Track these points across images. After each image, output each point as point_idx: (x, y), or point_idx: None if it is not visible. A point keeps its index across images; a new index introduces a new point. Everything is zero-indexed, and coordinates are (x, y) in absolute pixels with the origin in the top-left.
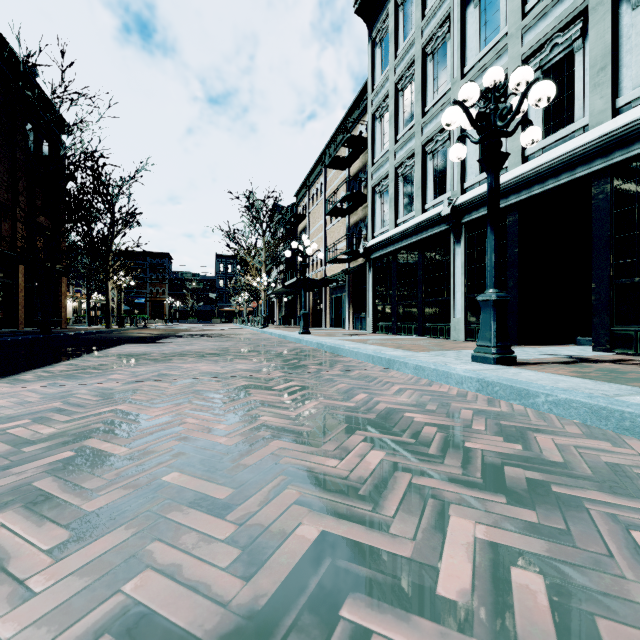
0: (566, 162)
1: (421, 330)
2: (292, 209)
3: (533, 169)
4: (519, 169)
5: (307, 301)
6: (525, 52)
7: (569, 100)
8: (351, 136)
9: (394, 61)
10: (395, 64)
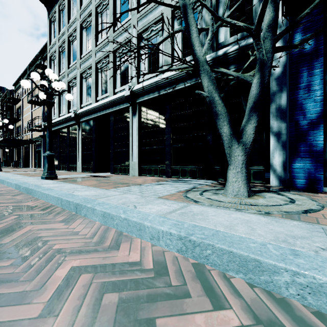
0: (104, 106)
1: (68, 168)
2: (9, 93)
3: (96, 106)
4: (94, 105)
5: (21, 152)
6: (96, 60)
7: (107, 84)
8: (40, 63)
9: (58, 36)
10: (58, 37)
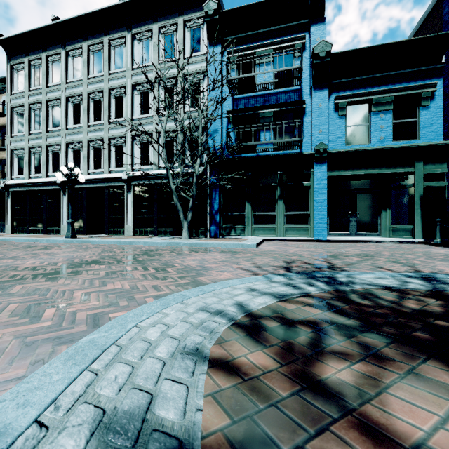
0: (99, 180)
1: (46, 231)
2: None
3: (90, 179)
4: (86, 177)
5: None
6: (88, 138)
7: (100, 161)
8: None
9: (28, 91)
10: (29, 94)
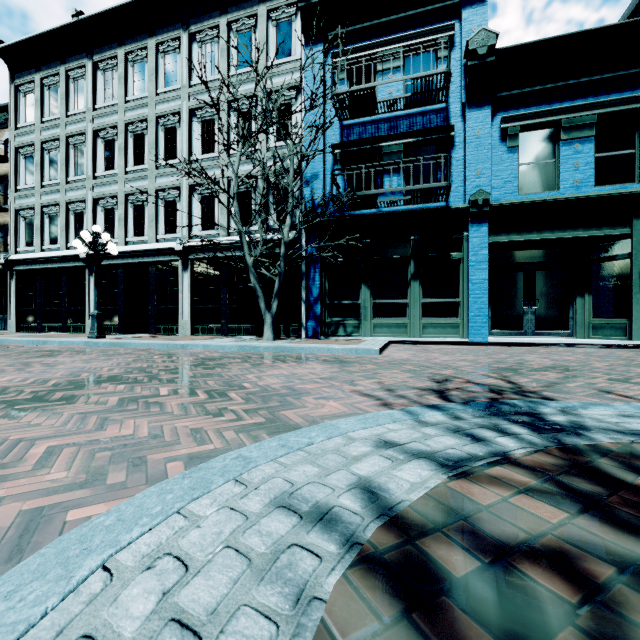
0: (141, 253)
1: (65, 329)
2: None
3: (128, 251)
4: (123, 248)
5: None
6: (126, 191)
7: (144, 225)
8: None
9: (40, 124)
10: (41, 127)
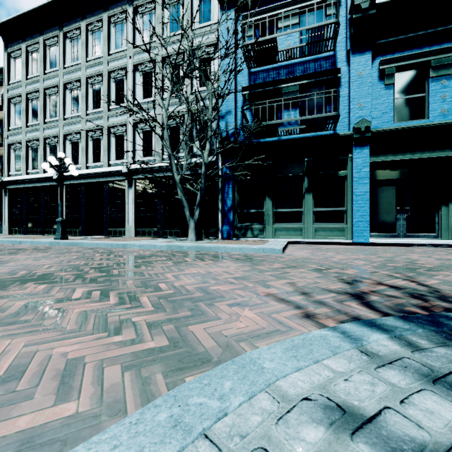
0: (97, 175)
1: (43, 232)
2: None
3: (88, 173)
4: (84, 171)
5: None
6: (87, 128)
7: (100, 154)
8: None
9: (25, 80)
10: (26, 83)
